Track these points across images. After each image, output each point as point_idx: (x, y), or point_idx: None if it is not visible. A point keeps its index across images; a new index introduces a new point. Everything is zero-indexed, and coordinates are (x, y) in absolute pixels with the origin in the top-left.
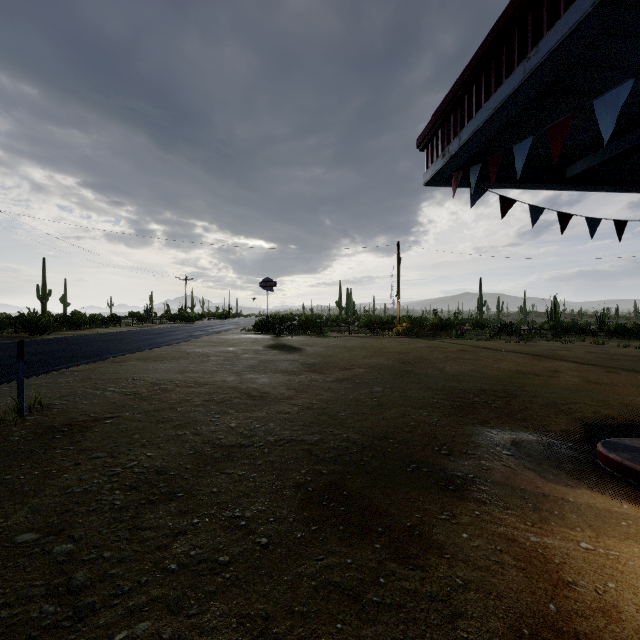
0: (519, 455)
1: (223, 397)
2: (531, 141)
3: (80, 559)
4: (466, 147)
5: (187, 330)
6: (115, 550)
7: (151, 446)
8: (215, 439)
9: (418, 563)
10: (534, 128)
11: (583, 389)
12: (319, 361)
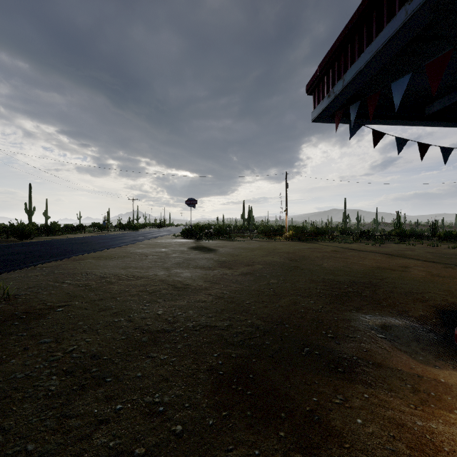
0: (391, 338)
1: (154, 288)
2: (408, 77)
3: (4, 453)
4: (349, 87)
5: (133, 236)
6: (39, 442)
7: (91, 332)
8: (144, 325)
9: (321, 454)
10: (404, 72)
11: (430, 281)
12: (229, 259)
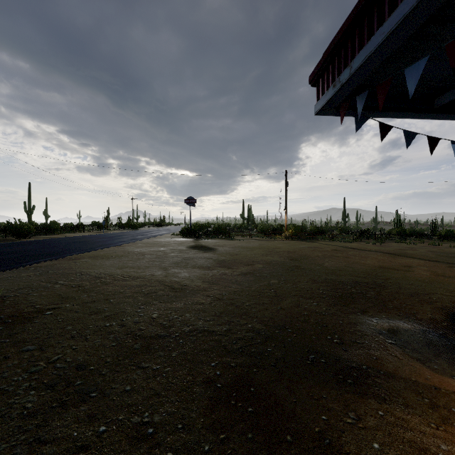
0: (401, 343)
1: (150, 289)
2: (424, 60)
3: None
4: (356, 75)
5: (132, 235)
6: None
7: (79, 338)
8: (137, 330)
9: None
10: (415, 59)
11: (435, 281)
12: (228, 258)
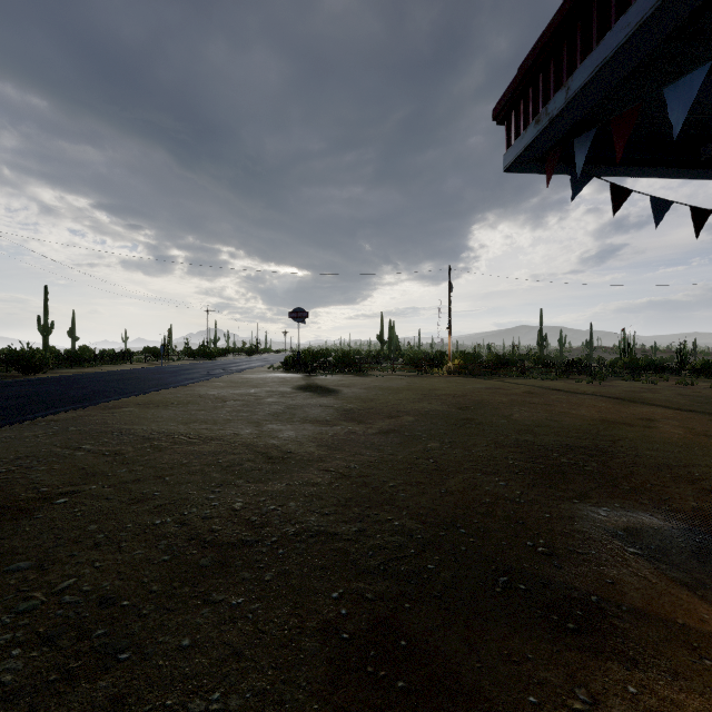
0: (651, 554)
1: (231, 459)
2: (700, 71)
3: None
4: (577, 101)
5: (206, 368)
6: None
7: (108, 546)
8: (207, 532)
9: None
10: (676, 74)
11: (694, 444)
12: (358, 406)
